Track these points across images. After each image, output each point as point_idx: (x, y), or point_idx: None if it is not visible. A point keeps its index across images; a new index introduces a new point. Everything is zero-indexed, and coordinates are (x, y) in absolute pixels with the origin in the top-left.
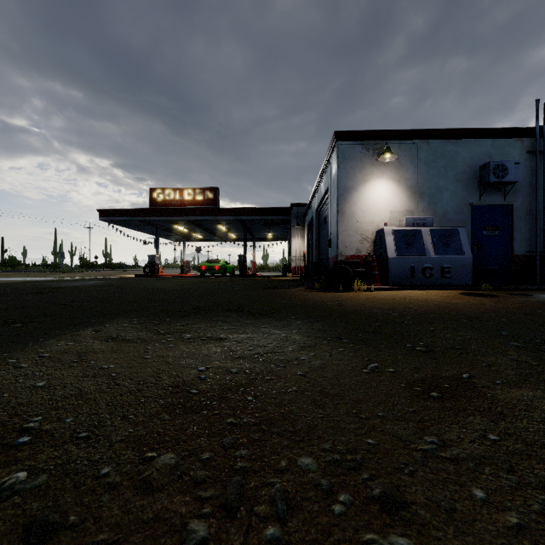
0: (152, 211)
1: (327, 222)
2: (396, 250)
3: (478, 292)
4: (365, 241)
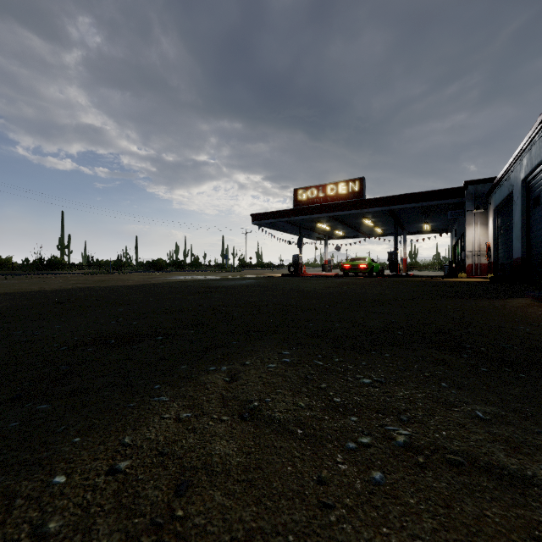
0: (295, 211)
1: None
2: None
3: None
4: None
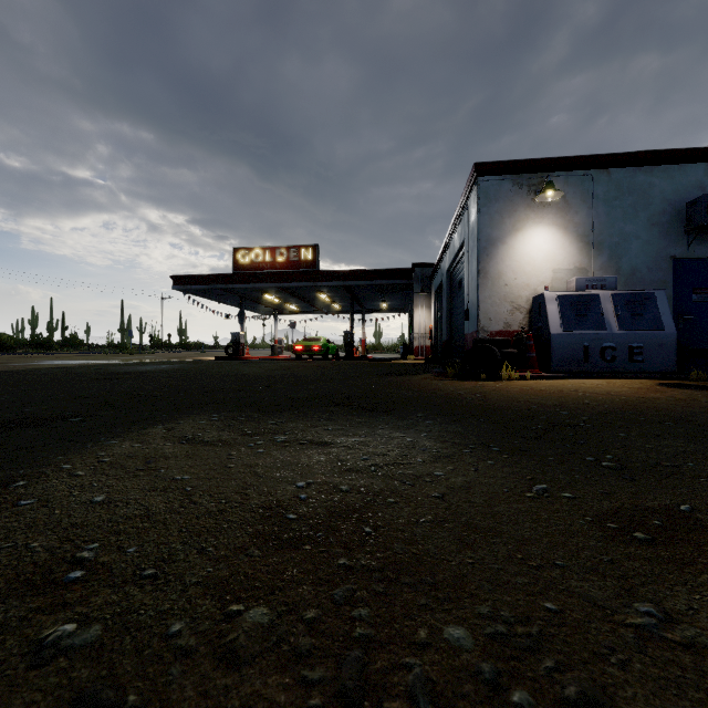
0: (235, 277)
1: (463, 287)
2: (562, 324)
3: (685, 382)
4: (517, 311)
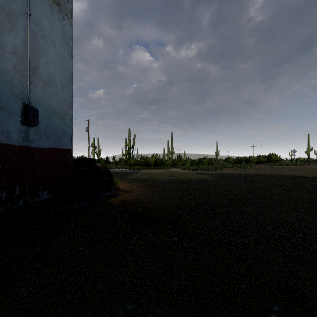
0: None
1: None
2: None
3: None
4: None
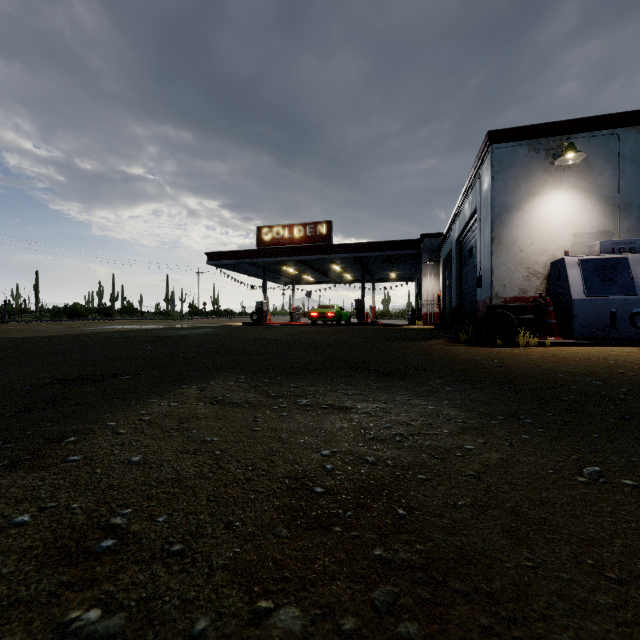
0: (259, 252)
1: (473, 254)
2: (585, 289)
3: None
4: (534, 277)
